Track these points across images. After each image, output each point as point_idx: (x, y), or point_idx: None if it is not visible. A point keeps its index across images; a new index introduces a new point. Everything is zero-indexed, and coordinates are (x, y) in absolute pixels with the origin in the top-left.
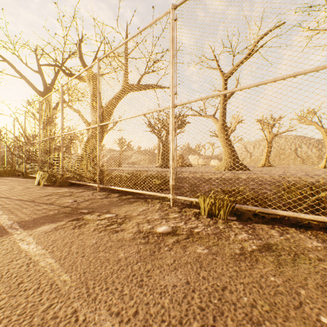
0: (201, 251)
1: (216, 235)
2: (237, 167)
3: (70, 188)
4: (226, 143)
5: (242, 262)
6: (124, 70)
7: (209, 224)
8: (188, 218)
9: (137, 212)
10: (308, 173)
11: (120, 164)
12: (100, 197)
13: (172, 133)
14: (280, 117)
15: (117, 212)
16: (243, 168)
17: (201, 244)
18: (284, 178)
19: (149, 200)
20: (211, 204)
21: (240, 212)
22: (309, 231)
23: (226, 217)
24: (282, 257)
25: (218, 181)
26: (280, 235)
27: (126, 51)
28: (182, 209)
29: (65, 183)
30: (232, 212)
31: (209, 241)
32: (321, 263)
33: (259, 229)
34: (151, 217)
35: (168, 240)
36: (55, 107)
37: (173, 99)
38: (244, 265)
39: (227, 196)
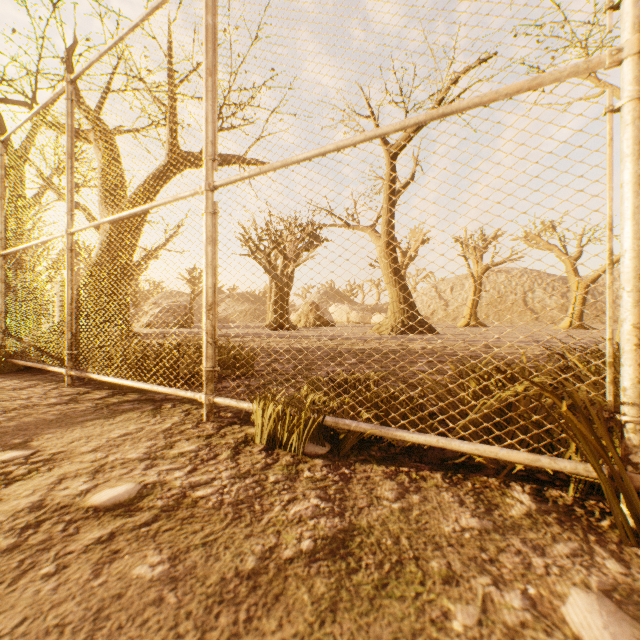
0: (145, 570)
1: (238, 508)
2: (414, 328)
3: (9, 378)
4: (394, 281)
5: (228, 611)
6: (168, 121)
7: (249, 471)
8: (214, 454)
9: (101, 441)
10: (539, 338)
11: (188, 322)
12: (54, 402)
13: (206, 251)
14: (496, 235)
15: (45, 444)
16: (425, 329)
17: (168, 543)
18: (491, 348)
19: (167, 406)
20: (276, 418)
21: (344, 434)
22: (471, 480)
23: (301, 450)
24: (356, 577)
25: (296, 363)
26: (396, 498)
27: (170, 78)
28: (222, 429)
29: (7, 367)
30: (321, 435)
31: (201, 532)
32: (445, 595)
33: (359, 481)
34: (121, 455)
35: (89, 534)
36: (36, 198)
37: (209, 172)
38: (228, 622)
39: (335, 394)
